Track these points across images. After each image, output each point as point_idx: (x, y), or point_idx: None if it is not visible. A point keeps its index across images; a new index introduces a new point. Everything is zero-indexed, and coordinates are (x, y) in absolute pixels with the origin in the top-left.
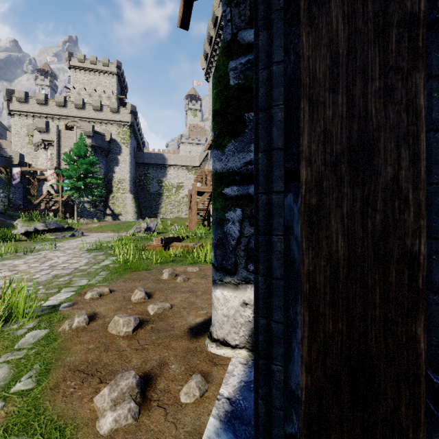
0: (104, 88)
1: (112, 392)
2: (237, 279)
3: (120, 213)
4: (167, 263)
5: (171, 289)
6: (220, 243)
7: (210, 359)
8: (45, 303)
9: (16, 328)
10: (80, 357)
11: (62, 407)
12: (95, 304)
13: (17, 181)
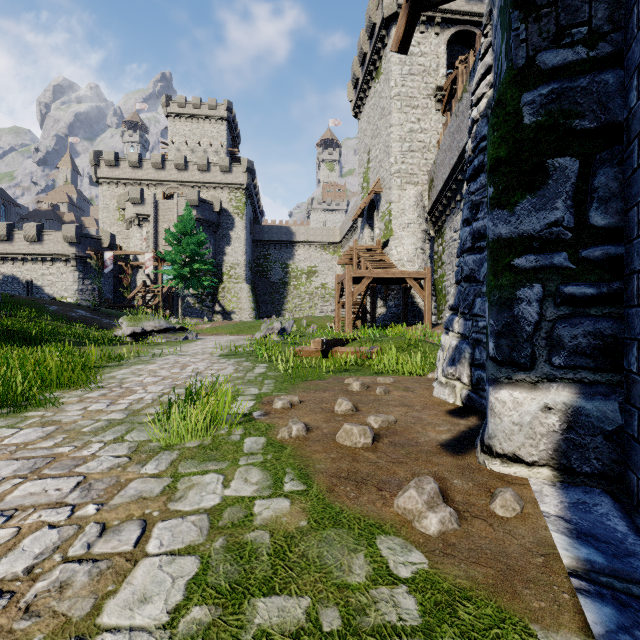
0: (211, 139)
1: (421, 494)
2: (535, 376)
3: (233, 310)
4: (340, 372)
5: (375, 402)
6: (507, 329)
7: (499, 477)
8: (232, 411)
9: (227, 434)
10: (331, 465)
11: (358, 509)
12: (293, 414)
13: (109, 269)
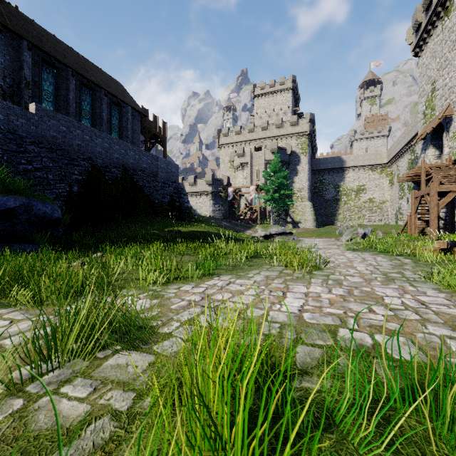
0: (281, 105)
1: None
2: None
3: (299, 221)
4: None
5: None
6: None
7: None
8: None
9: None
10: None
11: None
12: None
13: (231, 197)
